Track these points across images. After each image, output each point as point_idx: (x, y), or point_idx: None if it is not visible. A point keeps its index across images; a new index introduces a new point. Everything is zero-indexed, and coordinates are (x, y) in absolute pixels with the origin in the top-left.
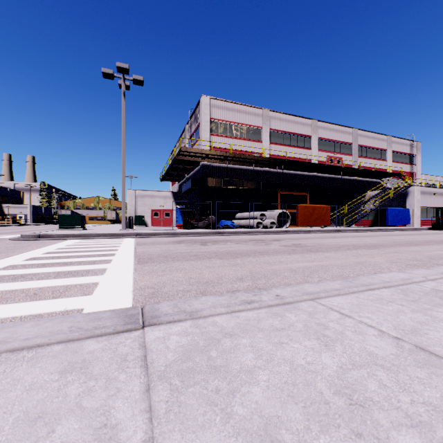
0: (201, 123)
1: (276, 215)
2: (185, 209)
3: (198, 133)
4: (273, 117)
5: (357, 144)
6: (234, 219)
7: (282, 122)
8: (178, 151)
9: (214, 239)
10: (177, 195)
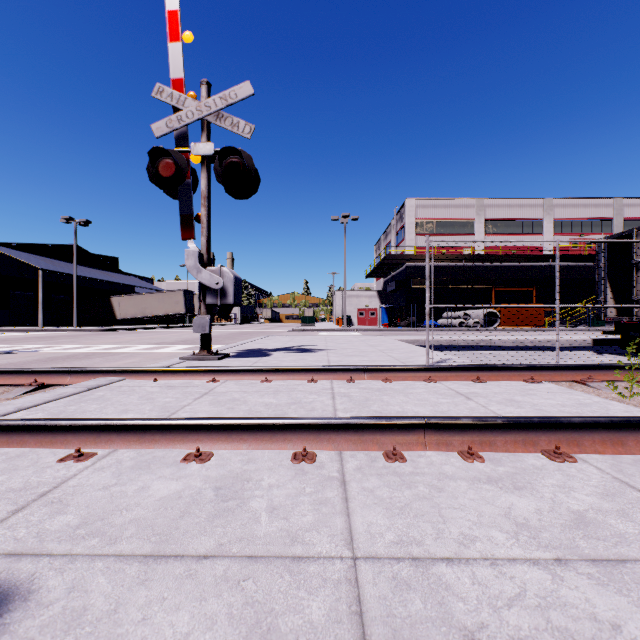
0: (405, 225)
1: (482, 315)
2: (390, 311)
3: (403, 233)
4: (488, 205)
5: (621, 218)
6: (441, 318)
7: (500, 208)
8: (384, 257)
9: (408, 333)
10: (382, 294)
